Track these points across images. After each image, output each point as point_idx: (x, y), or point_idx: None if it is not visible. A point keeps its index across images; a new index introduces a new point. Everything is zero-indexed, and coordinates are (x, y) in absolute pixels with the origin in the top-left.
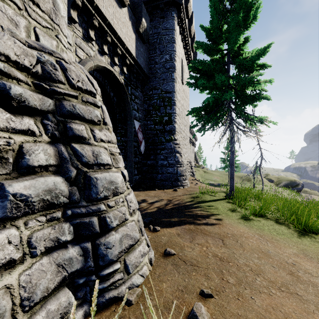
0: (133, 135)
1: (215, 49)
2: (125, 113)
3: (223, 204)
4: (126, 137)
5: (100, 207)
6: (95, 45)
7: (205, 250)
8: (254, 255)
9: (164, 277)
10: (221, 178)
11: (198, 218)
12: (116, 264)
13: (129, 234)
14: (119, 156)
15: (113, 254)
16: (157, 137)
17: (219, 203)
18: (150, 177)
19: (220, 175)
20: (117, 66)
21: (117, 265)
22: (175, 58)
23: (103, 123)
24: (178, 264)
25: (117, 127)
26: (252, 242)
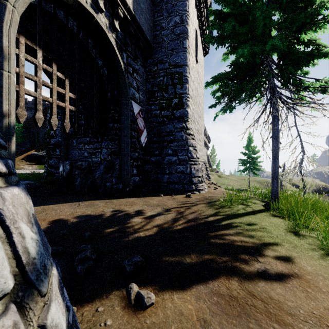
0: (129, 120)
1: None
2: (119, 90)
3: (270, 220)
4: (121, 123)
5: None
6: None
7: None
8: None
9: None
10: (238, 183)
11: (239, 254)
12: None
13: None
14: None
15: None
16: (164, 126)
17: (261, 218)
18: (154, 178)
19: (236, 179)
20: (104, 16)
21: None
22: (187, 21)
23: None
24: None
25: (109, 110)
26: None
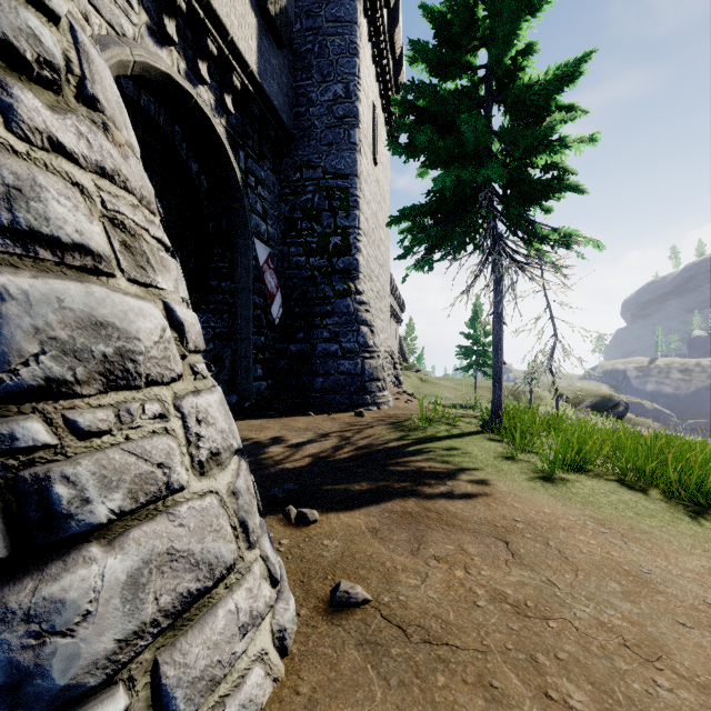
0: (251, 277)
1: (456, 64)
2: (231, 219)
3: (481, 444)
4: (234, 280)
5: (13, 429)
6: (138, 8)
7: (463, 579)
8: (612, 586)
9: (332, 710)
10: (458, 394)
11: (424, 479)
12: (102, 701)
13: (186, 547)
14: (164, 254)
15: (85, 660)
16: (314, 287)
17: (470, 442)
18: (297, 384)
19: (454, 386)
20: (208, 88)
21: (106, 709)
22: (357, 94)
23: (81, 97)
24: (380, 644)
25: (211, 256)
26: (587, 543)
